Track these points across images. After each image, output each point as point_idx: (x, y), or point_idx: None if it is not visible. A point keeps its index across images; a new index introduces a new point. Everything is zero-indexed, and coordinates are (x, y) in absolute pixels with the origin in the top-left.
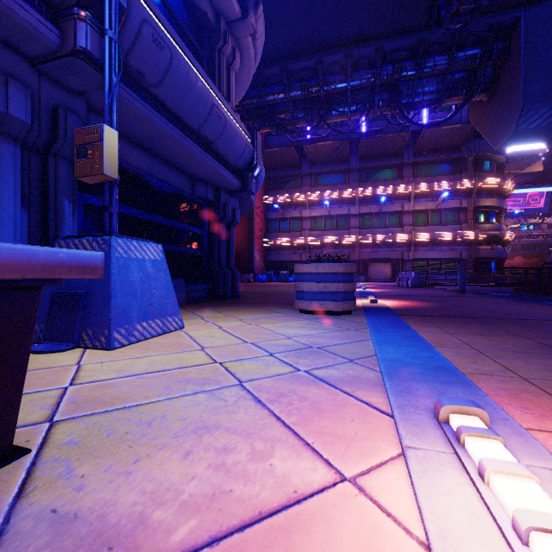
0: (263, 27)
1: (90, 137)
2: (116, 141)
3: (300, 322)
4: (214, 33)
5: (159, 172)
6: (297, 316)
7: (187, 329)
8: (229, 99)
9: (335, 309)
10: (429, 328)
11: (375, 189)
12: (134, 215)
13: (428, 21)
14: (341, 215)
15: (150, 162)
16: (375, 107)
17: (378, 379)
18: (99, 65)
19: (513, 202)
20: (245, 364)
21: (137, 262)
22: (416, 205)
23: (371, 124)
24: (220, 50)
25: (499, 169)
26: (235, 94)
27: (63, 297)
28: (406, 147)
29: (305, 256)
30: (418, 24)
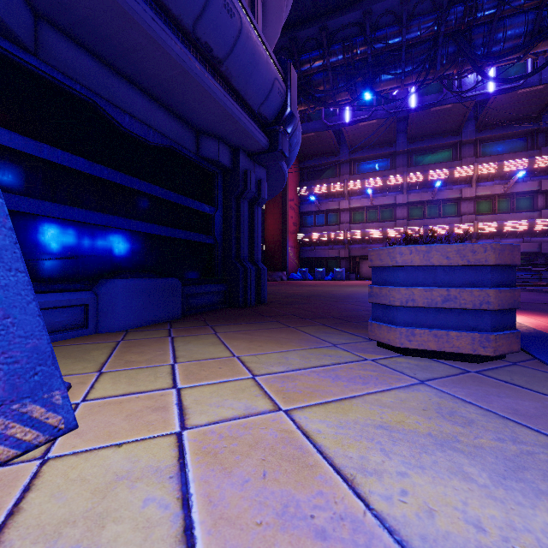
0: None
1: None
2: None
3: (412, 398)
4: None
5: (135, 107)
6: (381, 362)
7: (78, 434)
8: None
9: (473, 349)
10: None
11: (427, 173)
12: (86, 170)
13: None
14: (386, 205)
15: (117, 87)
16: (437, 64)
17: None
18: None
19: None
20: None
21: None
22: (478, 190)
23: (422, 99)
24: None
25: None
26: None
27: None
28: (466, 121)
29: (344, 252)
30: None
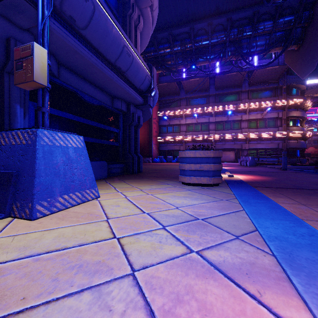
0: (157, 2)
1: (24, 53)
2: (46, 57)
3: (184, 192)
4: (126, 5)
5: (89, 91)
6: (181, 187)
7: (102, 198)
8: (136, 47)
9: (207, 182)
10: (282, 198)
11: (225, 106)
12: (72, 119)
13: (260, 0)
14: (204, 122)
15: (83, 84)
16: (226, 55)
17: (276, 268)
18: (36, 4)
19: (309, 114)
20: (140, 240)
21: (61, 149)
22: (250, 116)
23: (222, 68)
24: (130, 16)
25: (302, 93)
26: (140, 47)
27: (0, 176)
28: (244, 81)
29: (182, 147)
30: (254, 2)
